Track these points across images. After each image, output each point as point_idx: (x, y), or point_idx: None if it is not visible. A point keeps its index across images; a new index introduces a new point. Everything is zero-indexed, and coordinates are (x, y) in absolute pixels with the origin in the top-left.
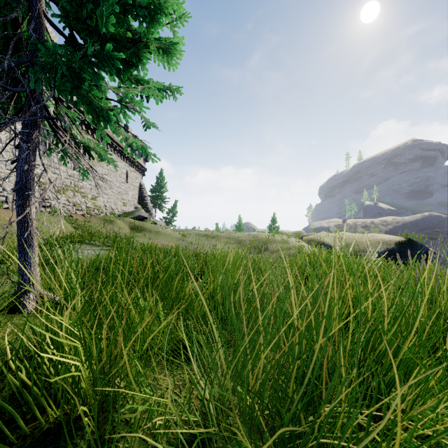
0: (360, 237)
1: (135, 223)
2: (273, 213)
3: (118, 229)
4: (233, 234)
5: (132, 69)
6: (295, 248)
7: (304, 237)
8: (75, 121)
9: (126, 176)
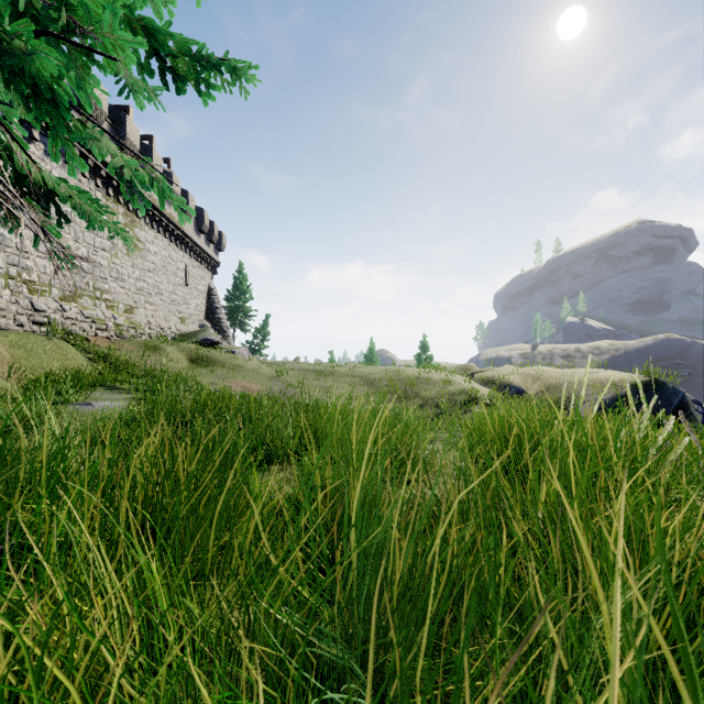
0: (568, 375)
1: (198, 352)
2: (424, 336)
3: (169, 362)
4: (360, 370)
5: (133, 2)
6: (463, 392)
7: (476, 375)
8: (95, 180)
9: (185, 274)
